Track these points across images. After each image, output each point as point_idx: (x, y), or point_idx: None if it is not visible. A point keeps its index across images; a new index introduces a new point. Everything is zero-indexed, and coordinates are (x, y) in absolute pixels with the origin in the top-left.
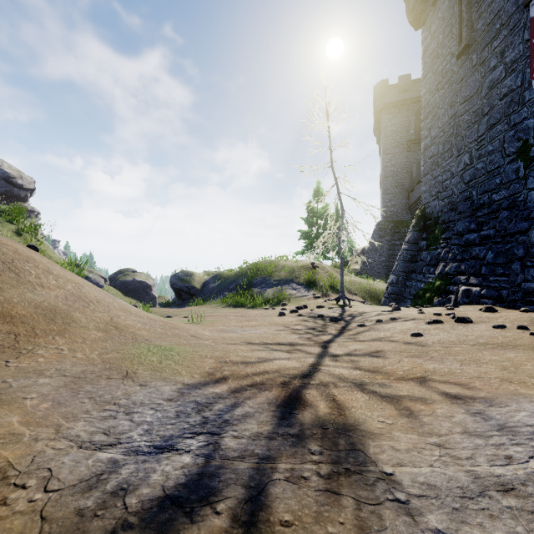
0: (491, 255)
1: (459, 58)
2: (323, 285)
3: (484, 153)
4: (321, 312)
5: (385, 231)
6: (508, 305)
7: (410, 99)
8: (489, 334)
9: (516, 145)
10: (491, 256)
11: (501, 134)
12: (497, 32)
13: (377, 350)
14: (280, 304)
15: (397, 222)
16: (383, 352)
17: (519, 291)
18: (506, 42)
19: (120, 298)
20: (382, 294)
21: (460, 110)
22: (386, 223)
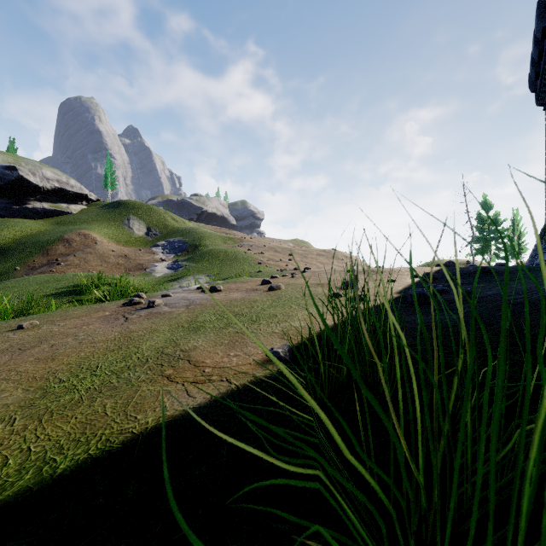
0: None
1: None
2: None
3: None
4: None
5: None
6: None
7: None
8: None
9: None
10: None
11: None
12: None
13: None
14: None
15: None
16: None
17: None
18: None
19: None
20: None
21: None
22: None
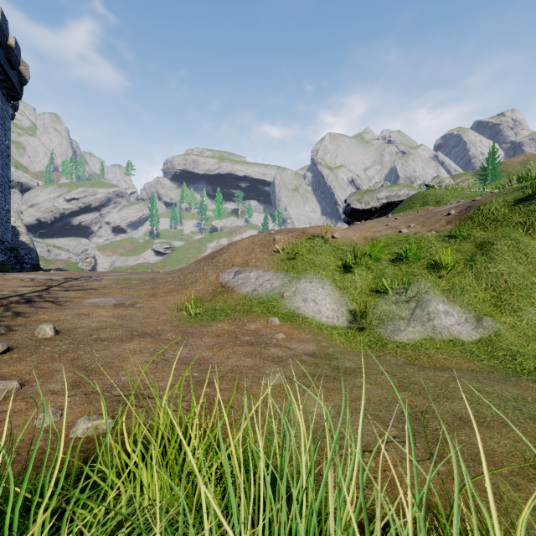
0: None
1: None
2: None
3: None
4: None
5: None
6: None
7: None
8: None
9: None
10: None
11: None
12: None
13: (18, 287)
14: None
15: None
16: (18, 287)
17: None
18: None
19: None
20: None
21: None
22: None
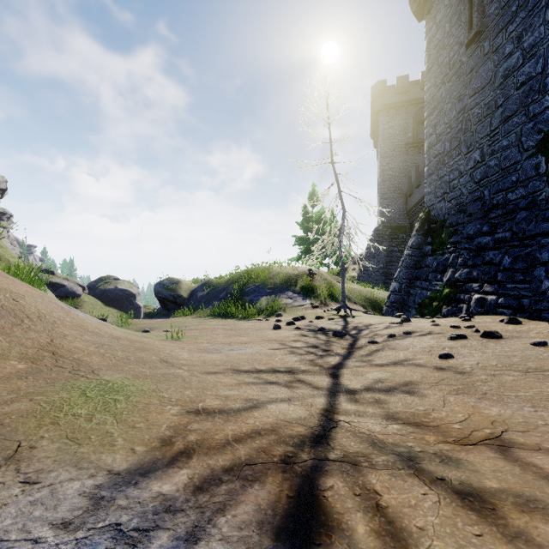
0: (508, 260)
1: (468, 47)
2: (321, 294)
3: (498, 148)
4: (321, 324)
5: (383, 237)
6: (531, 316)
7: (409, 101)
8: (534, 354)
9: (535, 138)
10: (509, 261)
11: (518, 127)
12: (513, 14)
13: (405, 380)
14: (275, 314)
15: (395, 228)
16: (414, 384)
17: (543, 300)
18: (523, 25)
19: (100, 308)
20: (383, 303)
21: (469, 103)
22: (384, 228)
